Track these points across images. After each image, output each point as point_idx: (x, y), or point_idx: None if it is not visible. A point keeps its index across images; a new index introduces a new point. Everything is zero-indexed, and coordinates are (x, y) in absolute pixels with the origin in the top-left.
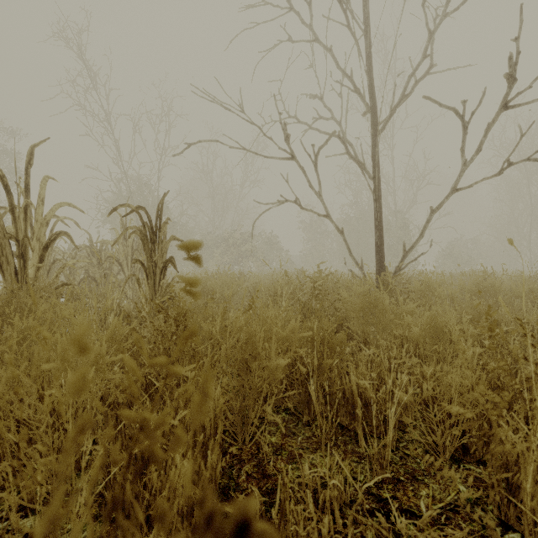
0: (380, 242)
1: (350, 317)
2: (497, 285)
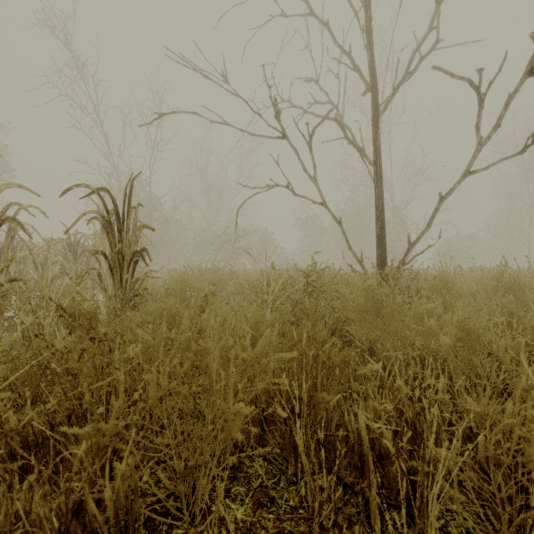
0: (381, 234)
1: (350, 318)
2: (523, 280)
